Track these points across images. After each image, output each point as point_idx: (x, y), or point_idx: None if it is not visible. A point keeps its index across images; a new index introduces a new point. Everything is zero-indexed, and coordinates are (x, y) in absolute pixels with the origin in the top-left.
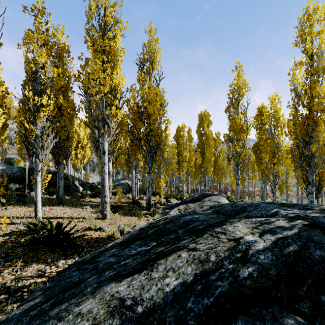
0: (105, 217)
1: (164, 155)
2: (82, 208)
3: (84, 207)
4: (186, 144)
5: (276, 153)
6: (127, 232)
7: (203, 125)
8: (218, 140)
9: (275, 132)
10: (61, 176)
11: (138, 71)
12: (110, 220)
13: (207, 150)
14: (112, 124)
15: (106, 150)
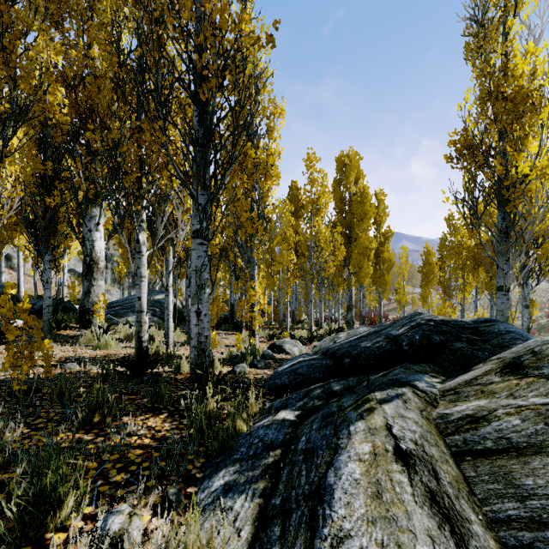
0: None
1: (265, 211)
2: None
3: None
4: (317, 202)
5: None
6: None
7: (348, 177)
8: (382, 208)
9: None
10: None
11: None
12: None
13: (361, 225)
14: None
15: None
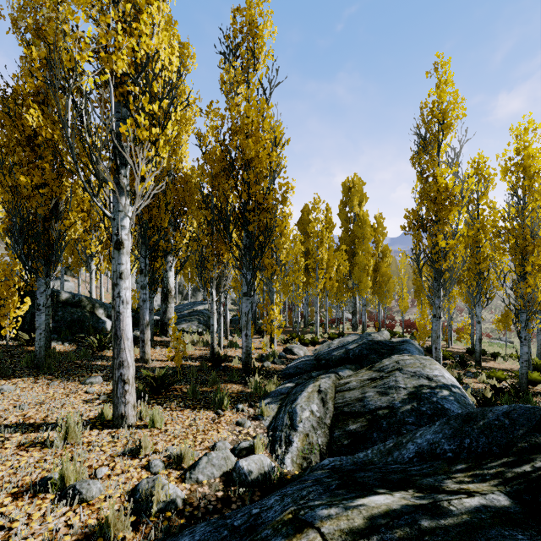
0: (121, 421)
1: (281, 256)
2: (82, 383)
3: (85, 382)
4: (321, 235)
5: (530, 251)
6: (163, 505)
7: (352, 201)
8: (381, 230)
9: (529, 204)
10: (37, 303)
11: (221, 61)
12: (135, 429)
13: (360, 247)
14: (140, 166)
15: (125, 238)
